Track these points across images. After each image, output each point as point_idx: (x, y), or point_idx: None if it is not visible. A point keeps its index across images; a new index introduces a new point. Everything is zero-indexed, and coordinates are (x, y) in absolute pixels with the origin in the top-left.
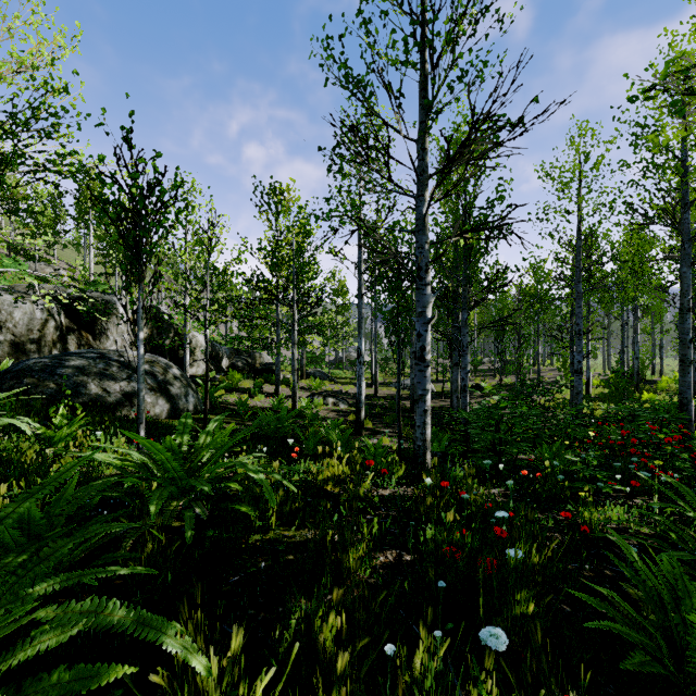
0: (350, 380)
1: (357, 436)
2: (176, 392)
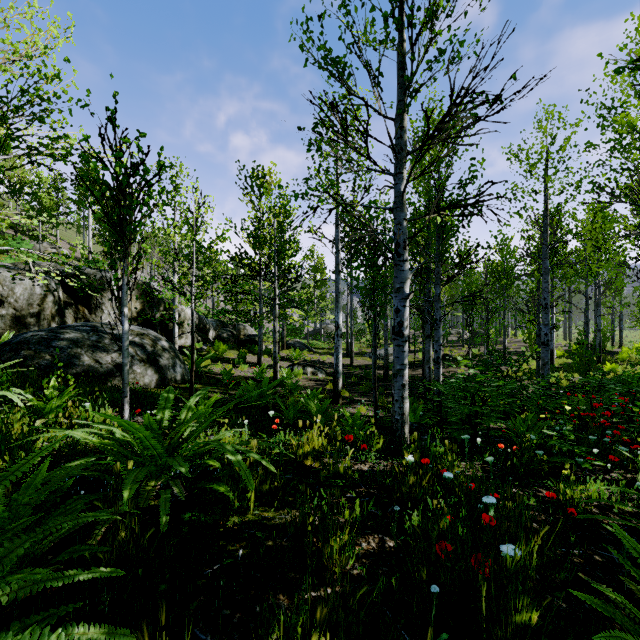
0: (327, 350)
1: (334, 405)
2: (165, 362)
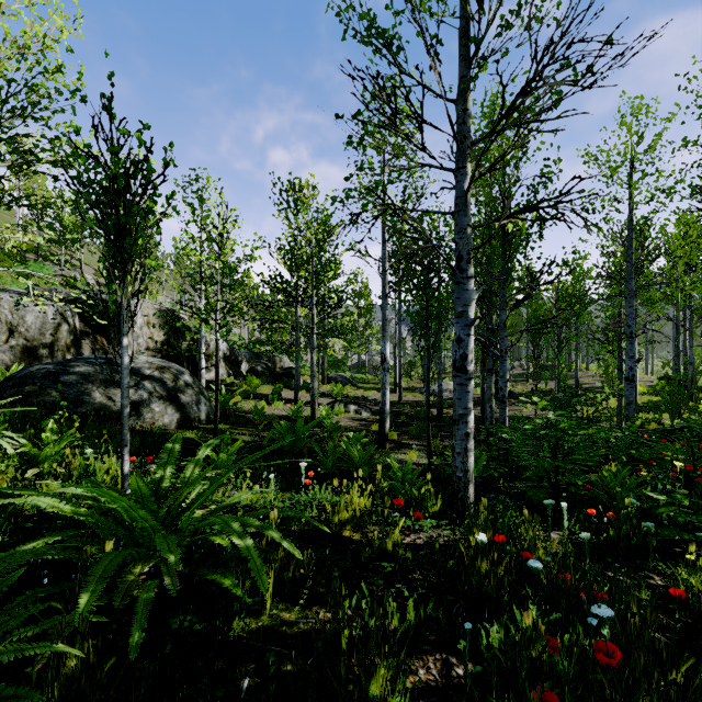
0: (373, 384)
1: (380, 450)
2: (187, 400)
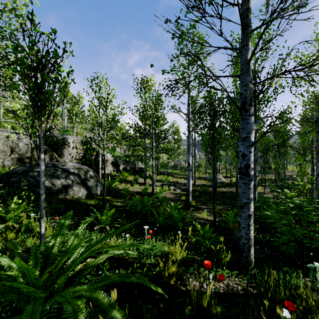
0: (181, 175)
1: (187, 211)
2: (91, 184)
